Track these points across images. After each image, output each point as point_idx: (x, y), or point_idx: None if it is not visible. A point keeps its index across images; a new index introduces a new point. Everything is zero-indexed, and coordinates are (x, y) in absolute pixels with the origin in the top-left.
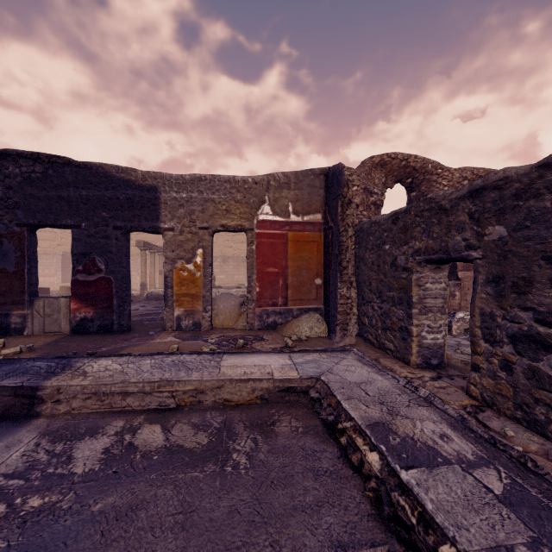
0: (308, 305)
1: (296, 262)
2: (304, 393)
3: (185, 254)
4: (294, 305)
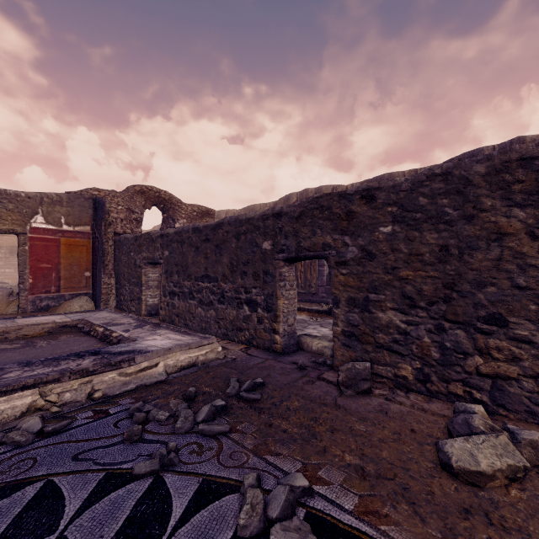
0: (79, 291)
1: (68, 260)
2: (75, 327)
3: None
4: (66, 292)
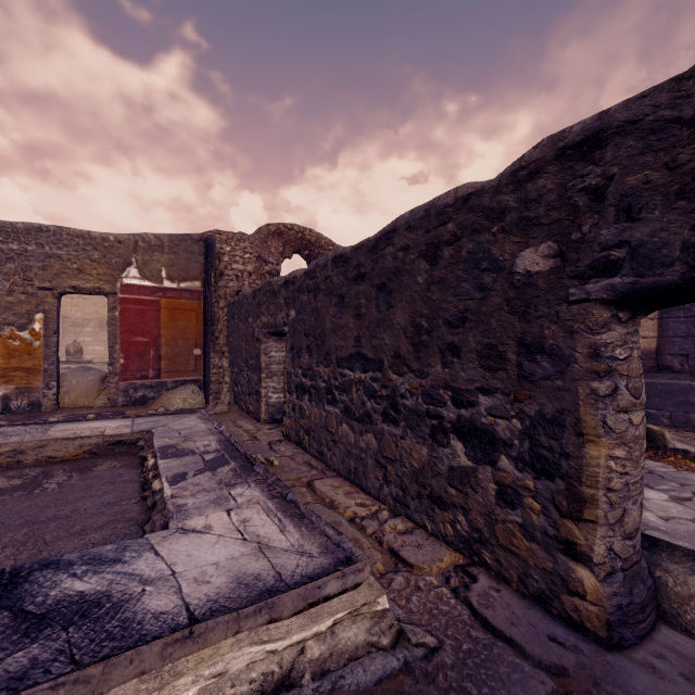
0: (186, 377)
1: (171, 331)
2: (135, 445)
3: (16, 319)
4: (169, 378)
